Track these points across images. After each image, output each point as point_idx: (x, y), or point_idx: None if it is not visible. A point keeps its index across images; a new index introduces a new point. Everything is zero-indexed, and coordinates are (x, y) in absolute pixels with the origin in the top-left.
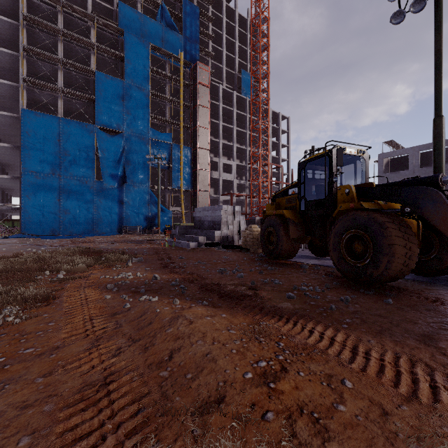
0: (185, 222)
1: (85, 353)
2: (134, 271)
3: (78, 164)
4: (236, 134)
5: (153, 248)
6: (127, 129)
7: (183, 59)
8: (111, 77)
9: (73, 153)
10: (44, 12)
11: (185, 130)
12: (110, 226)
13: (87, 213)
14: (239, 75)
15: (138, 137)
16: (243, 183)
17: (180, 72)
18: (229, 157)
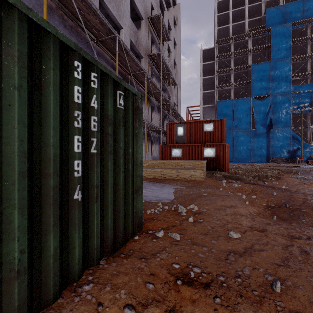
0: None
1: (309, 186)
2: (304, 176)
3: (241, 122)
4: None
5: (307, 170)
6: (272, 92)
7: None
8: (261, 63)
9: (239, 117)
10: (224, 48)
11: None
12: (261, 157)
13: (246, 150)
14: None
15: (281, 95)
16: None
17: None
18: None
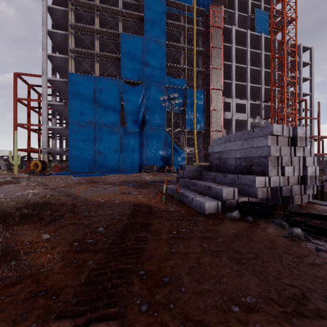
0: (198, 161)
1: None
2: None
3: (107, 113)
4: (249, 74)
5: (132, 211)
6: (146, 79)
7: (196, 8)
8: (133, 36)
9: (104, 105)
10: None
11: (198, 75)
12: (133, 165)
13: (114, 154)
14: (251, 17)
15: (156, 85)
16: (258, 122)
17: (193, 23)
18: (242, 98)
